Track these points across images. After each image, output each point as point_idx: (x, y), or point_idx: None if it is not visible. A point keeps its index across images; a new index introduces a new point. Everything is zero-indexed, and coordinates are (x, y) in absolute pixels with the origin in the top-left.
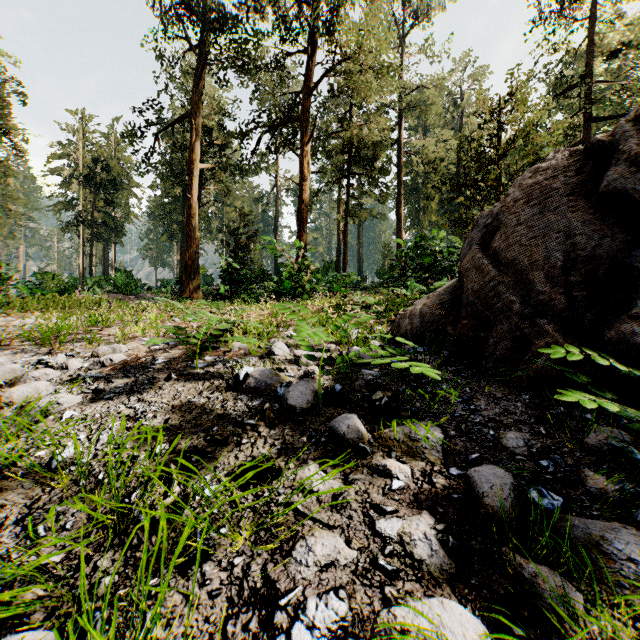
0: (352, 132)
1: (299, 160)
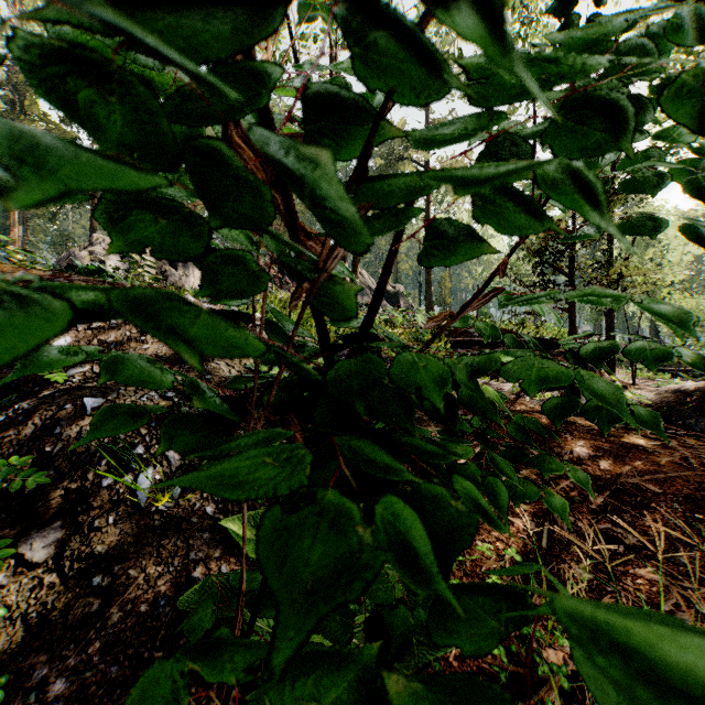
0: None
1: (90, 218)
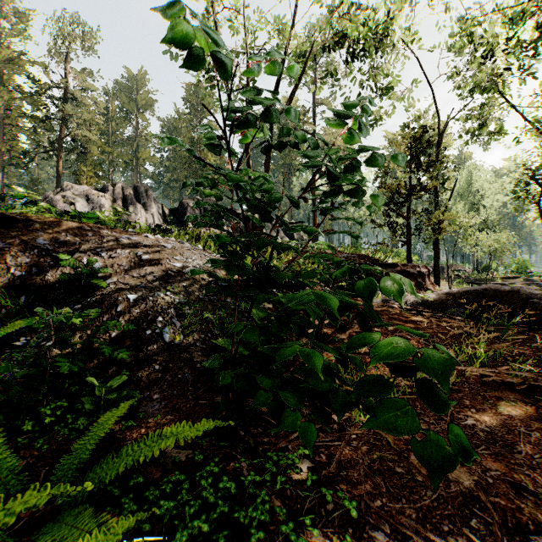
0: (94, 154)
1: (57, 167)
